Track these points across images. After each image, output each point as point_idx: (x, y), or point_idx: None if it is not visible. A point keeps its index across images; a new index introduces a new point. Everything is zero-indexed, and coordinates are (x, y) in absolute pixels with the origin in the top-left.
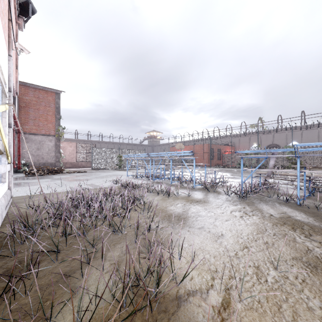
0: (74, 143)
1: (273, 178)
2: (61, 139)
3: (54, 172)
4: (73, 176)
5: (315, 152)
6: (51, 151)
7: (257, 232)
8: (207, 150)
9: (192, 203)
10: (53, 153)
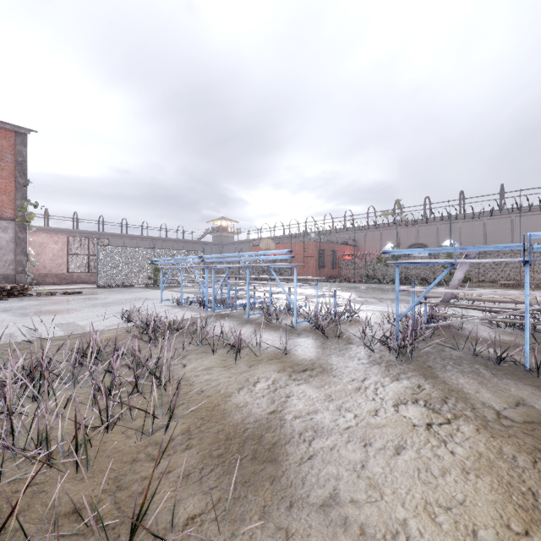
0: (64, 235)
1: (447, 305)
2: (30, 226)
3: (4, 294)
4: (45, 303)
5: (481, 257)
6: (5, 251)
7: (521, 519)
8: (314, 252)
9: (294, 375)
10: (11, 254)
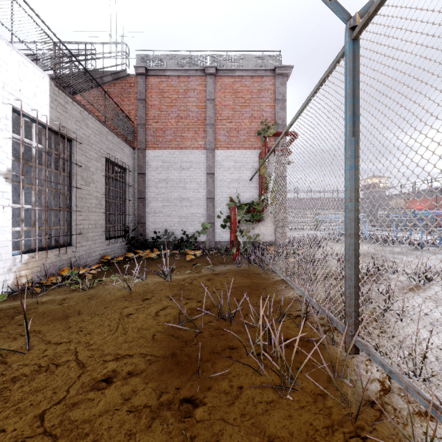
0: None
1: None
2: None
3: None
4: None
5: None
6: None
7: None
8: None
9: None
10: None
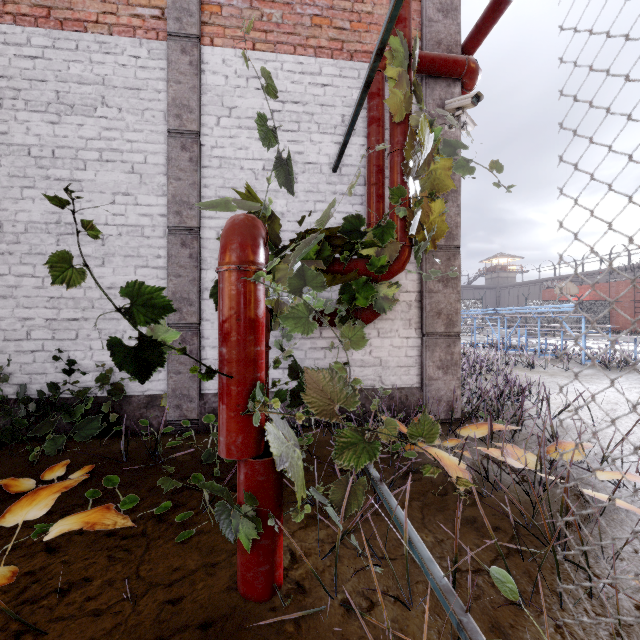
0: None
1: None
2: None
3: None
4: None
5: None
6: None
7: None
8: None
9: (569, 376)
10: None
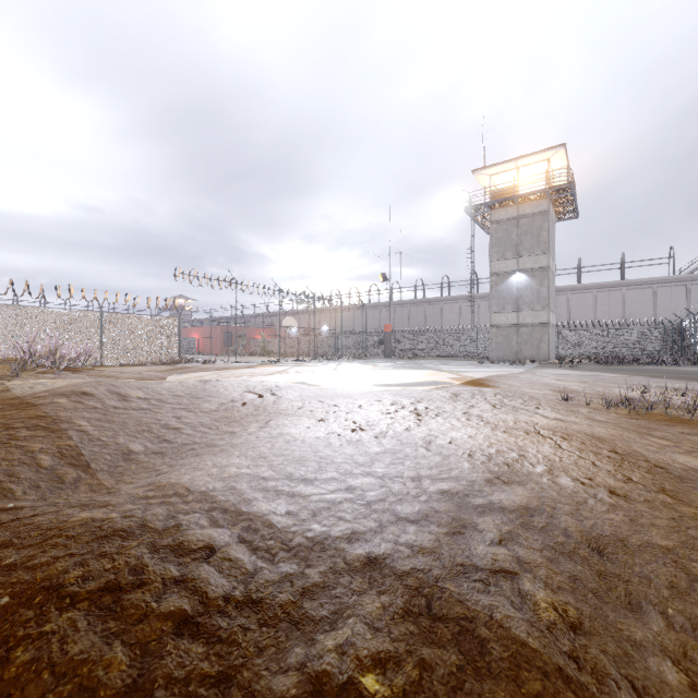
0: None
1: None
2: None
3: None
4: None
5: (318, 339)
6: None
7: None
8: (220, 334)
9: None
10: None
